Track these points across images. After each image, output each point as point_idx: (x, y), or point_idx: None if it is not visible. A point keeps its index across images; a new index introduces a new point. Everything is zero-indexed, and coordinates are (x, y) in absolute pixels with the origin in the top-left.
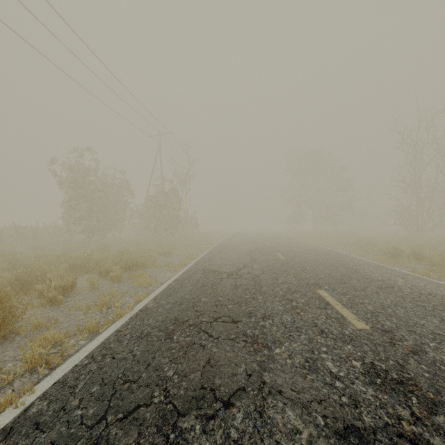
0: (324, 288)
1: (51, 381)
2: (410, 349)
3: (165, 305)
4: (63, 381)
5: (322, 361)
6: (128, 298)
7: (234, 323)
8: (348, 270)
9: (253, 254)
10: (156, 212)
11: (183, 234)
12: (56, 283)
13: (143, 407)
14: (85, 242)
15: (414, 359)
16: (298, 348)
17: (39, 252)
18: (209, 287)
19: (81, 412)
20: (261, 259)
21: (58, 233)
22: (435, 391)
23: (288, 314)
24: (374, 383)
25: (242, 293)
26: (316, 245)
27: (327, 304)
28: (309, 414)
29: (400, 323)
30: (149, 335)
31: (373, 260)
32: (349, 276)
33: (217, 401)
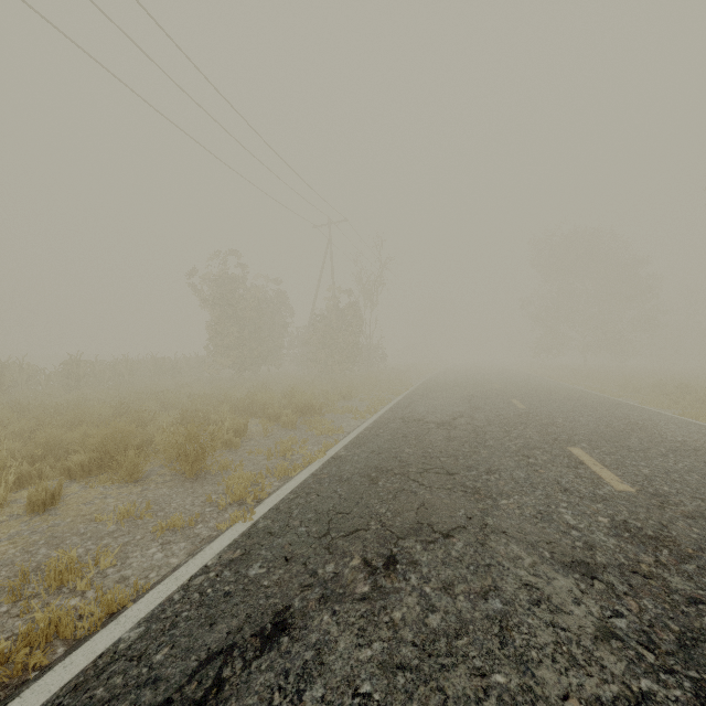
0: (580, 445)
1: (265, 508)
2: (685, 514)
3: (361, 454)
4: (277, 508)
5: (559, 514)
6: (311, 447)
7: (450, 475)
8: (627, 425)
9: (474, 399)
10: (326, 338)
11: (365, 370)
12: (229, 424)
13: (362, 531)
14: (235, 379)
15: (685, 522)
16: (531, 501)
17: (188, 390)
18: (413, 438)
19: (305, 529)
20: (487, 407)
21: (199, 368)
22: (697, 548)
23: (522, 471)
24: (620, 536)
25: (458, 446)
26: (581, 389)
27: (580, 464)
28: (535, 549)
29: (685, 489)
30: (351, 480)
31: (680, 414)
32: (626, 433)
33: (436, 533)
